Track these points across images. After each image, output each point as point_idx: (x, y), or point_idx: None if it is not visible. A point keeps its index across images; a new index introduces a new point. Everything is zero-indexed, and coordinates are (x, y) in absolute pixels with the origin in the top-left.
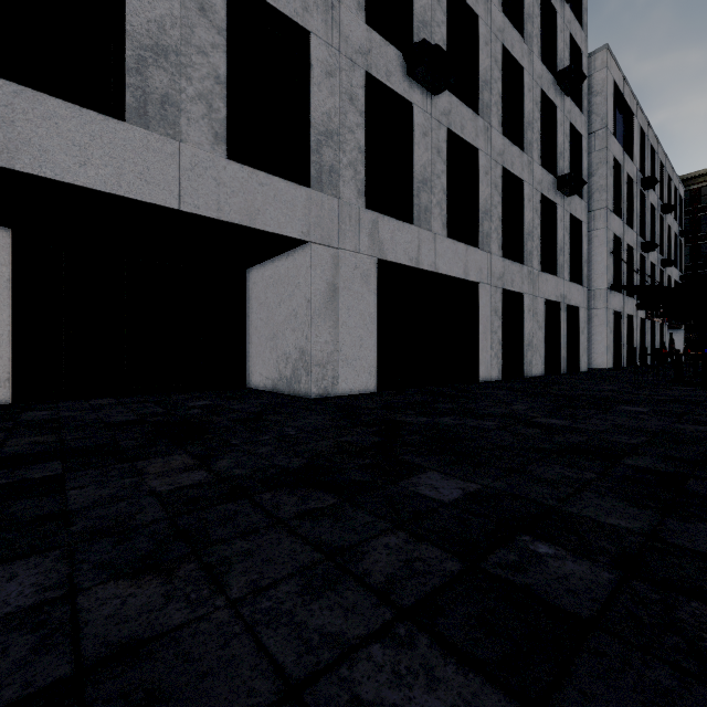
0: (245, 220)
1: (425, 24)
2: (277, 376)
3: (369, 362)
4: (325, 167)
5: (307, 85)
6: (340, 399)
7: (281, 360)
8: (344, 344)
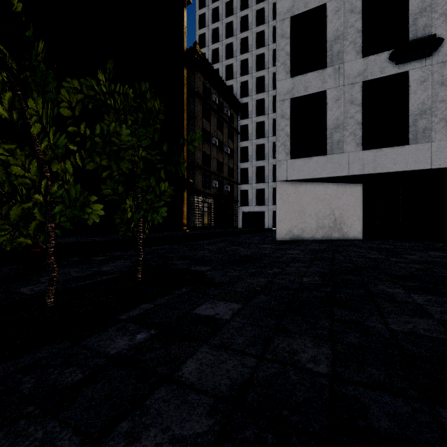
0: None
1: None
2: None
3: None
4: None
5: None
6: None
7: None
8: None
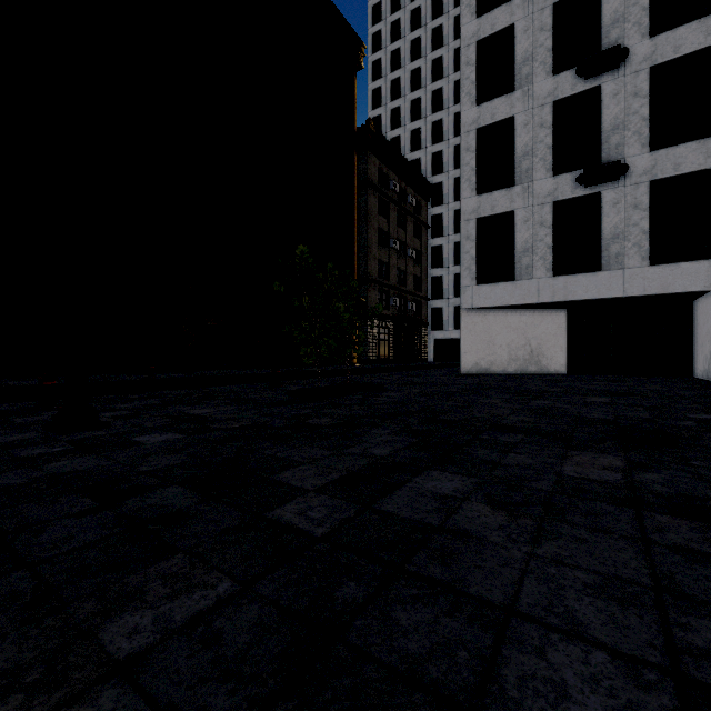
0: (660, 291)
1: None
2: (703, 369)
3: None
4: None
5: None
6: None
7: (704, 359)
8: None
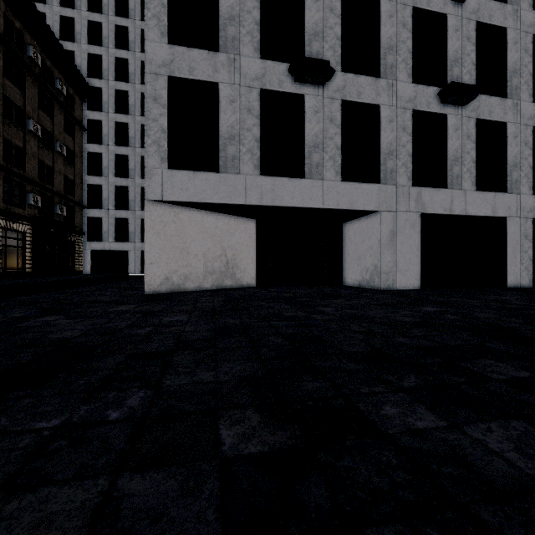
0: (349, 207)
1: (457, 60)
2: (361, 279)
3: (415, 272)
4: (388, 171)
5: (378, 131)
6: (397, 291)
7: (363, 271)
8: (399, 262)
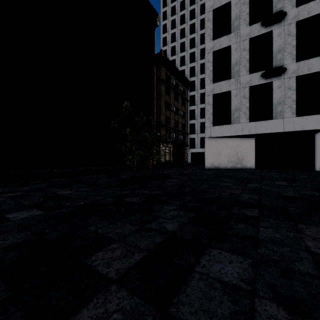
0: (301, 129)
1: None
2: None
3: None
4: None
5: None
6: None
7: None
8: None
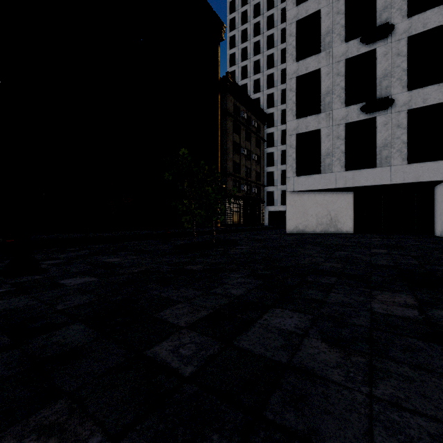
0: (414, 180)
1: None
2: (441, 230)
3: None
4: None
5: None
6: None
7: (441, 224)
8: None
